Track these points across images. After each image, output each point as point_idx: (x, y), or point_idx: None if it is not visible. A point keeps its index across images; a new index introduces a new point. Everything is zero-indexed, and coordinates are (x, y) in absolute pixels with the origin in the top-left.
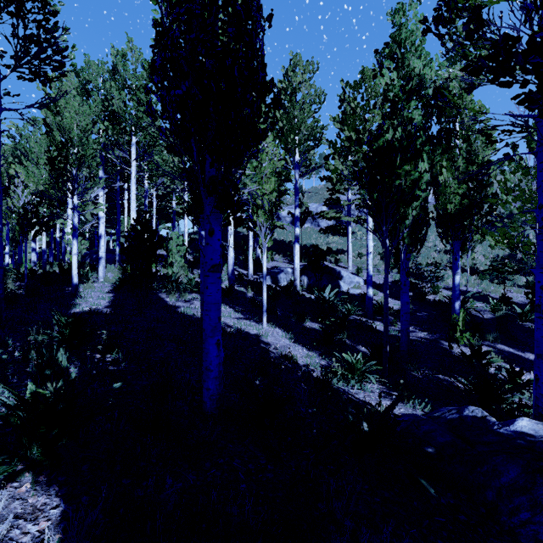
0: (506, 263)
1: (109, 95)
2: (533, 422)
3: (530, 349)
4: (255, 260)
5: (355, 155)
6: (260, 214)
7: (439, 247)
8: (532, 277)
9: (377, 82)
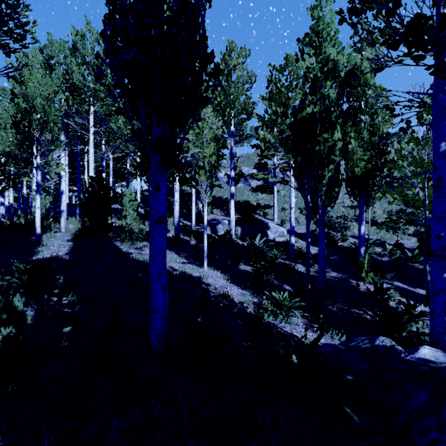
0: (401, 216)
1: (70, 69)
2: (433, 350)
3: (420, 286)
4: (197, 213)
5: (279, 127)
6: (202, 174)
7: (346, 203)
8: (418, 228)
9: (300, 65)
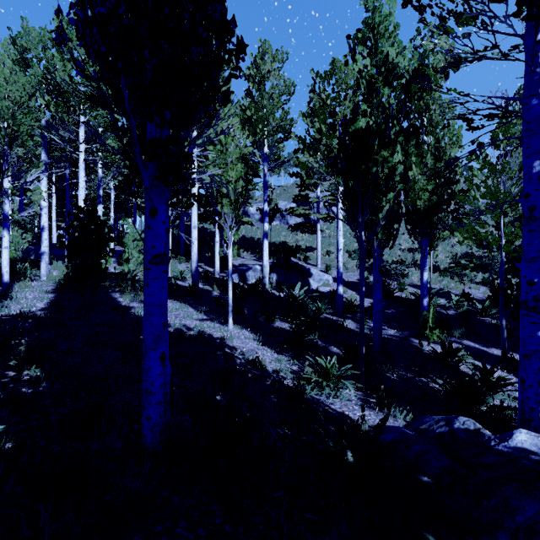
0: (471, 260)
1: (51, 66)
2: (532, 436)
3: (493, 344)
4: (222, 257)
5: (324, 152)
6: (225, 204)
7: (403, 245)
8: (487, 275)
9: (351, 67)
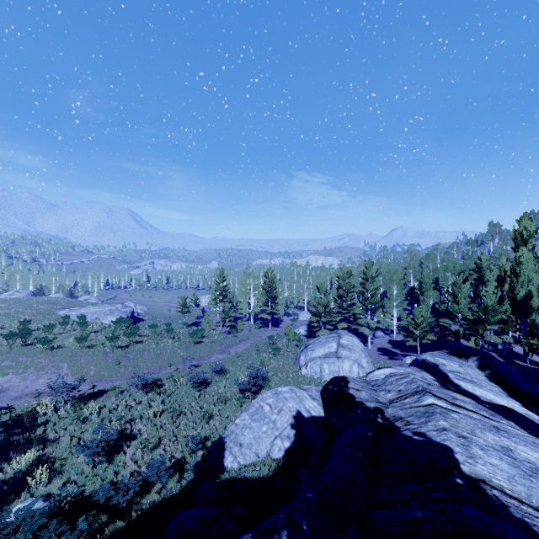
0: None
1: None
2: None
3: None
4: None
5: None
6: None
7: None
8: None
9: None
